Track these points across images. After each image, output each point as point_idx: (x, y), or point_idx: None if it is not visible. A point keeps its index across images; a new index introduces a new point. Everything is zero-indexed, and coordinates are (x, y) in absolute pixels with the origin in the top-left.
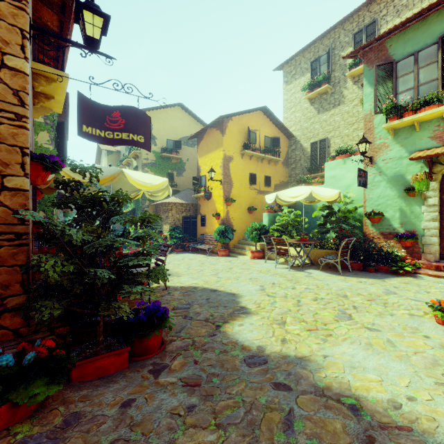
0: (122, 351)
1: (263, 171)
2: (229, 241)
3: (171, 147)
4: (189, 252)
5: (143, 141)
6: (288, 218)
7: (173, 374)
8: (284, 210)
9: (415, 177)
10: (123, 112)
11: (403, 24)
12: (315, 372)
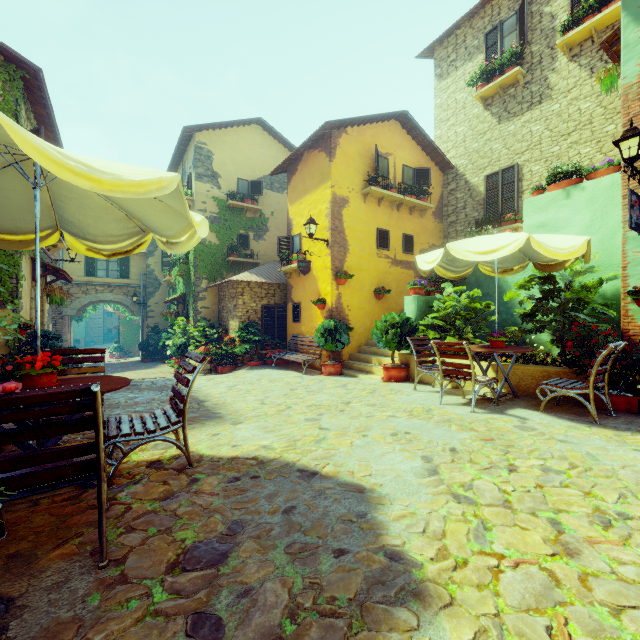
0: None
1: (400, 226)
2: (343, 347)
3: (245, 192)
4: (271, 366)
5: None
6: (456, 304)
7: None
8: (447, 289)
9: None
10: None
11: None
12: None
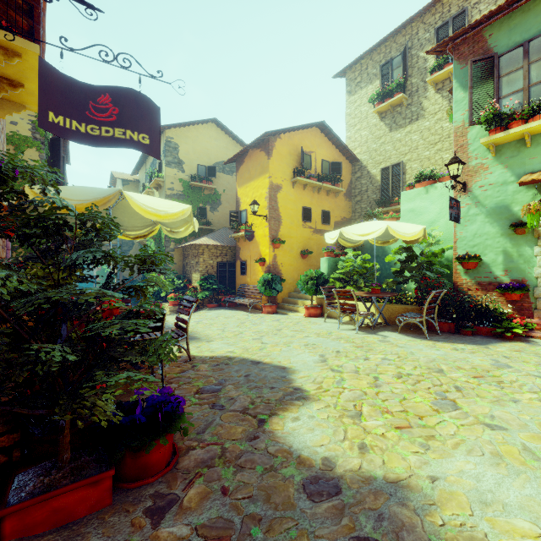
0: (100, 478)
1: (320, 205)
2: (277, 293)
3: (203, 174)
4: (225, 308)
5: (149, 143)
6: (353, 264)
7: (185, 517)
8: (349, 254)
9: (528, 208)
10: (116, 97)
11: (508, 5)
12: (423, 515)
